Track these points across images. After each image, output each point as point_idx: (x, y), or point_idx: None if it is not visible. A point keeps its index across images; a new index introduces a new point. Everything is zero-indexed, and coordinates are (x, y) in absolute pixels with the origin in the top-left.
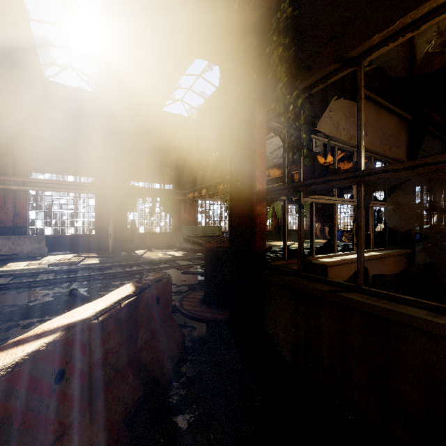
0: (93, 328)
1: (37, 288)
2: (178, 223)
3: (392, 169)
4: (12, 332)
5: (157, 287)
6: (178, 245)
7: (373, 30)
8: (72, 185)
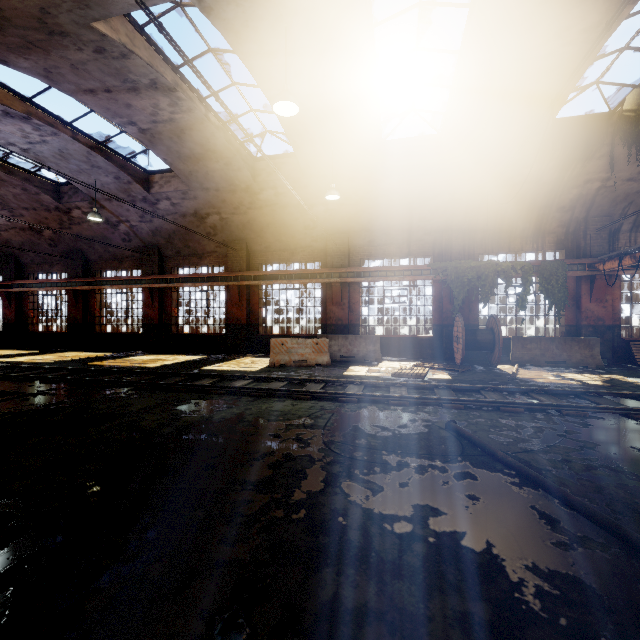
0: None
1: (397, 408)
2: (572, 320)
3: None
4: (405, 474)
5: None
6: None
7: None
8: (406, 270)
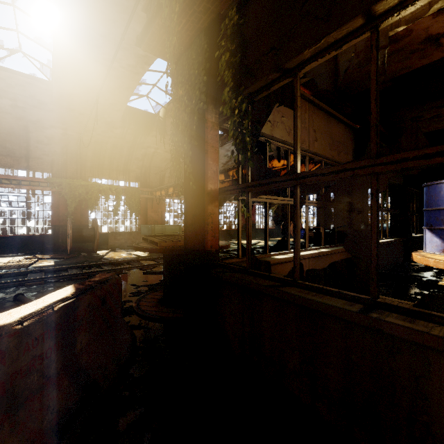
0: (14, 334)
1: None
2: (144, 222)
3: (321, 173)
4: None
5: (102, 288)
6: (134, 245)
7: (304, 45)
8: (23, 180)
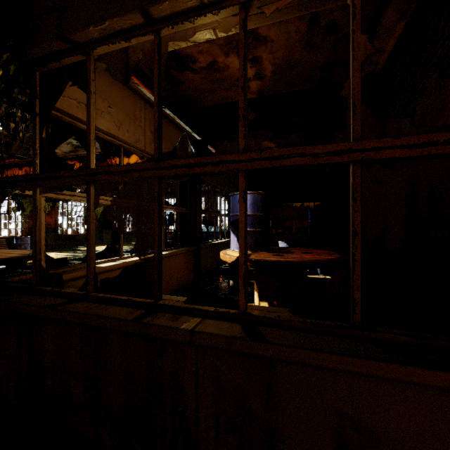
0: None
1: None
2: None
3: (111, 171)
4: None
5: None
6: None
7: (89, 20)
8: None
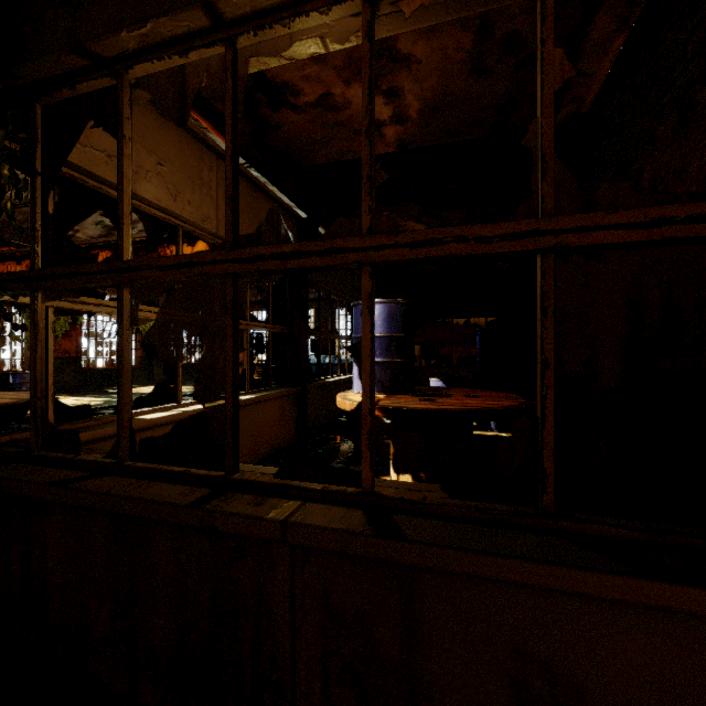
0: None
1: None
2: None
3: (157, 266)
4: None
5: None
6: None
7: (120, 20)
8: None
